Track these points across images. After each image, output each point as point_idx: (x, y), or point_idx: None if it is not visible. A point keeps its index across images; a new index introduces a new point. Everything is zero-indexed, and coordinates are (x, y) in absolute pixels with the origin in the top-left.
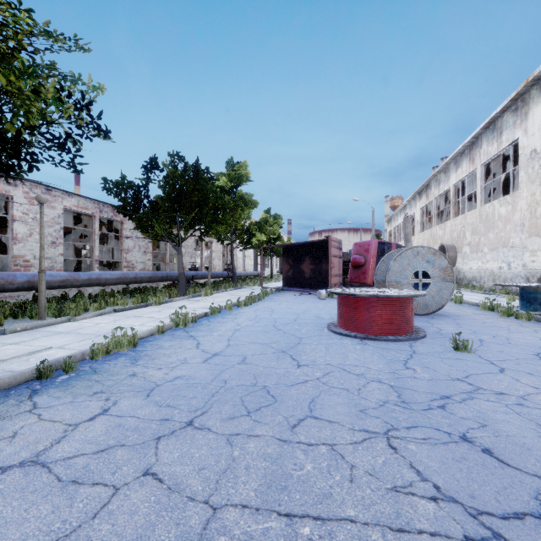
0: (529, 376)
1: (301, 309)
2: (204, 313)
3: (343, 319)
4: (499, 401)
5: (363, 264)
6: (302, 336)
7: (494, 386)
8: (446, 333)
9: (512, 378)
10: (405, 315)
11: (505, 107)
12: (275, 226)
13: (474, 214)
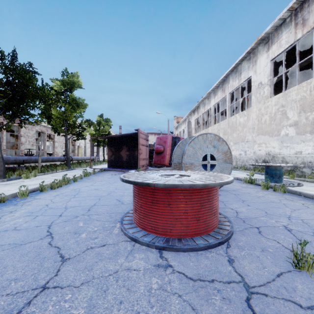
0: None
1: (107, 191)
2: None
3: (138, 213)
4: None
5: (163, 151)
6: (69, 255)
7: None
8: (247, 218)
9: None
10: (213, 207)
11: (243, 57)
12: (106, 126)
13: (225, 122)
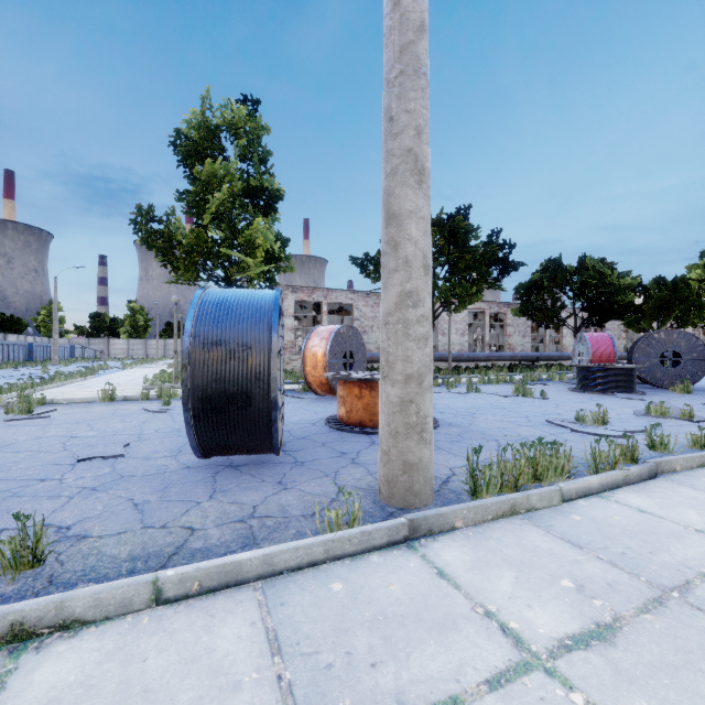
0: None
1: None
2: None
3: None
4: None
5: None
6: None
7: None
8: None
9: None
10: None
11: None
12: None
13: None
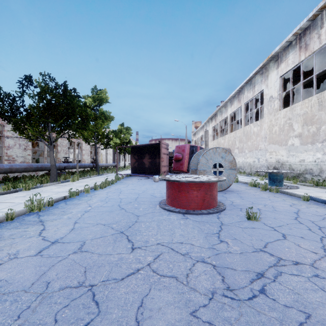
0: (304, 240)
1: (141, 190)
2: (63, 196)
3: (170, 198)
4: (301, 275)
5: (181, 159)
6: (139, 214)
7: (289, 255)
8: (237, 205)
9: (295, 244)
10: (213, 194)
11: (256, 72)
12: (127, 135)
13: (240, 131)
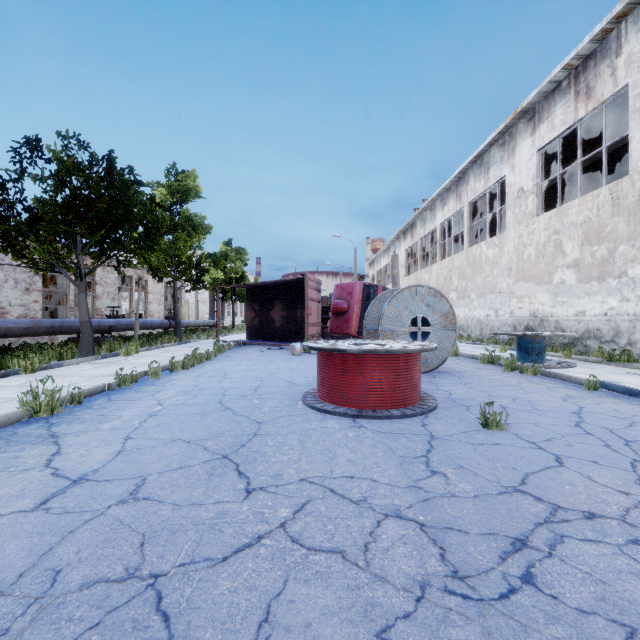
0: (599, 468)
1: (267, 371)
2: (105, 385)
3: (326, 386)
4: (604, 540)
5: (347, 310)
6: (262, 420)
7: (573, 499)
8: (459, 398)
9: (582, 475)
10: (412, 378)
11: (493, 140)
12: (239, 263)
13: (461, 256)
